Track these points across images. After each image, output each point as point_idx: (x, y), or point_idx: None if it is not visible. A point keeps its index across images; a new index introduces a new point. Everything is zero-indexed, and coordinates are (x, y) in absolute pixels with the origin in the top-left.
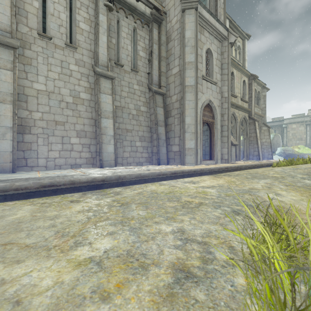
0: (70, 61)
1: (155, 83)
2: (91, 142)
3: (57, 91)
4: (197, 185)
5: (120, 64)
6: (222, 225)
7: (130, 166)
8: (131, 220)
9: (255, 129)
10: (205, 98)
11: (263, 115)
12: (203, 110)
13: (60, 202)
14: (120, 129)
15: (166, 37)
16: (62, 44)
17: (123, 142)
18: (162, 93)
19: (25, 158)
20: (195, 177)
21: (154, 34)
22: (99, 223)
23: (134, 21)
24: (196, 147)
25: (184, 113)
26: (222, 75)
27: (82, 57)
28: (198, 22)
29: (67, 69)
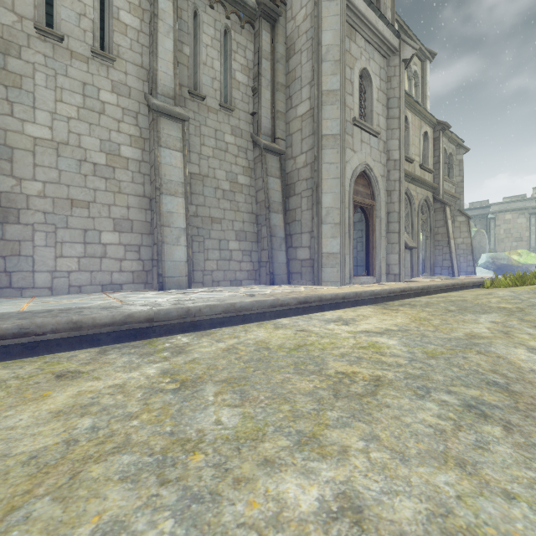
0: (102, 85)
1: (265, 132)
2: (142, 241)
3: (75, 142)
4: (353, 329)
5: (199, 94)
6: (465, 466)
7: (219, 287)
8: (194, 451)
9: (446, 221)
10: (358, 161)
11: (458, 196)
12: (355, 182)
13: (30, 379)
14: (199, 217)
15: (286, 48)
16: (86, 51)
17: (205, 242)
18: (278, 150)
19: (8, 272)
20: (345, 308)
21: (263, 41)
22: (90, 467)
23: (227, 15)
24: (343, 252)
25: (321, 188)
26: (388, 118)
27: (126, 78)
28: (346, 18)
29: (95, 100)
